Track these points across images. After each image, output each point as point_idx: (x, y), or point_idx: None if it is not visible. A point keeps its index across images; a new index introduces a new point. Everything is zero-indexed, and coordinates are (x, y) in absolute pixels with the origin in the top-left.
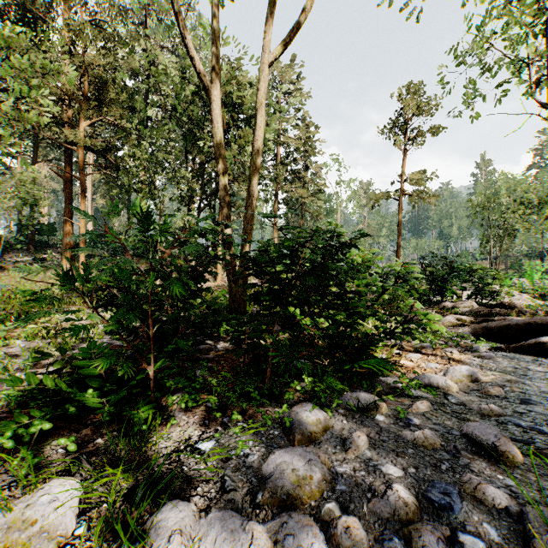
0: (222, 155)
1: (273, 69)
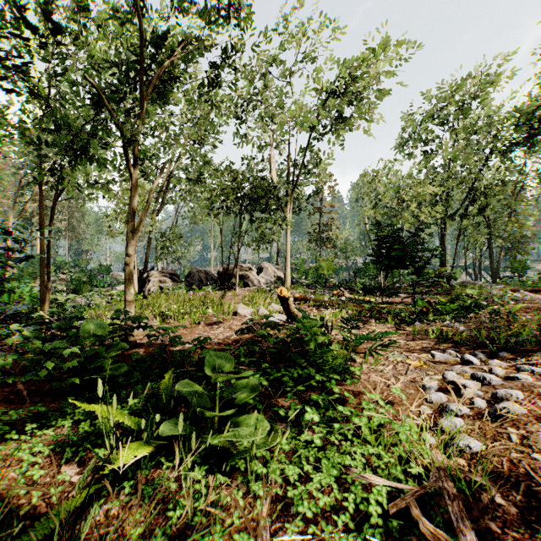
0: None
1: None
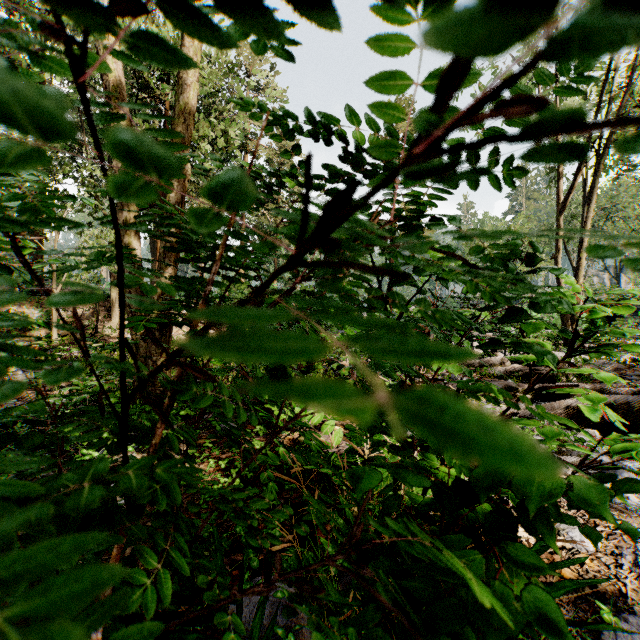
0: (119, 92)
1: (238, 52)
